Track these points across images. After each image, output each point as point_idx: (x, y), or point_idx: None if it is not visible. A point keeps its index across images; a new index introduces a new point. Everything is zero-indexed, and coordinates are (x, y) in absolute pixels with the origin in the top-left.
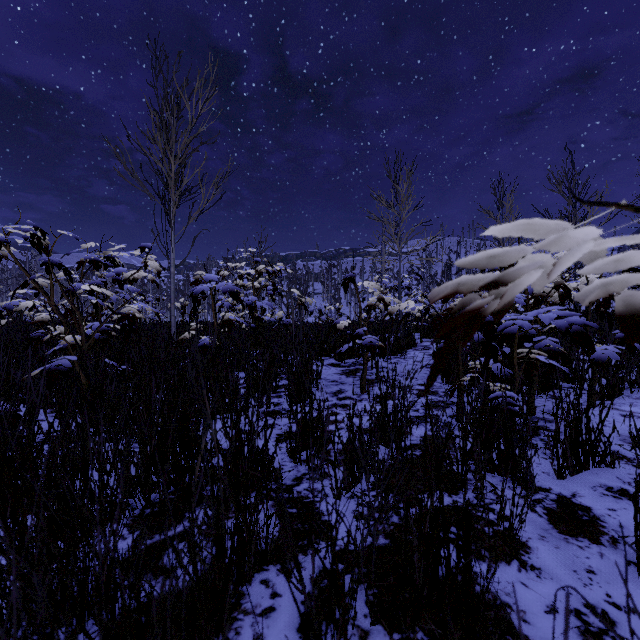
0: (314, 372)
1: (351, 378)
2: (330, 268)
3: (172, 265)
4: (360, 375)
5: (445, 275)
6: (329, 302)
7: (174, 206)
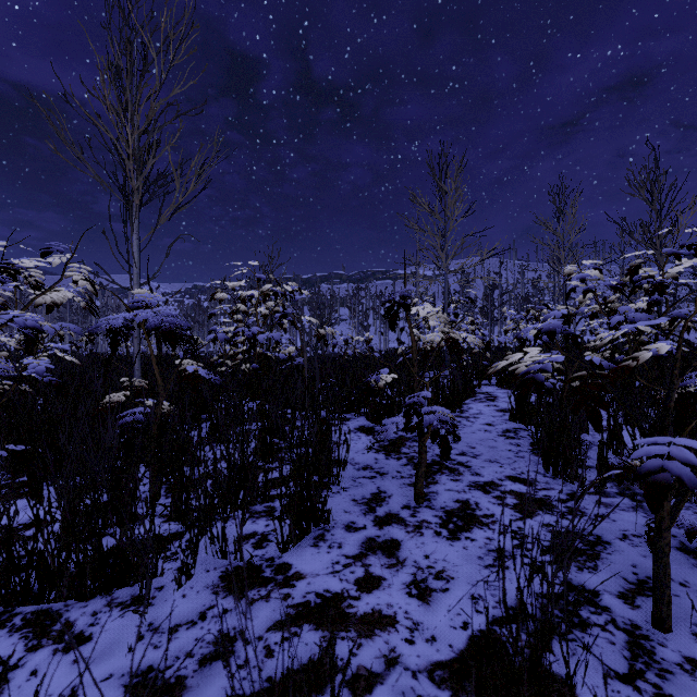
0: (334, 455)
1: (394, 460)
2: (358, 291)
3: (135, 283)
4: (407, 453)
5: (489, 299)
6: (356, 330)
7: (136, 198)
